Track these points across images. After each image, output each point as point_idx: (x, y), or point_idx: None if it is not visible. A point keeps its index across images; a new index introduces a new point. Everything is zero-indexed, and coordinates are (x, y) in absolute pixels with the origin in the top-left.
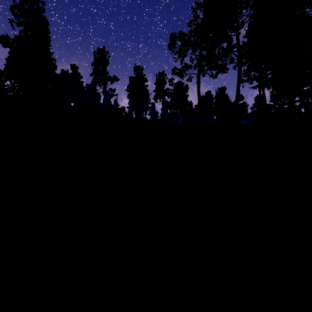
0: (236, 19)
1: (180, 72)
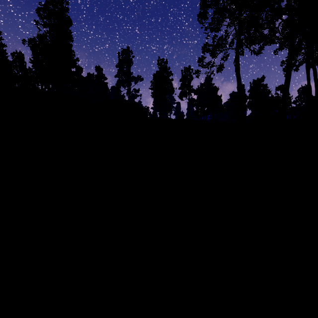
0: None
1: (213, 48)
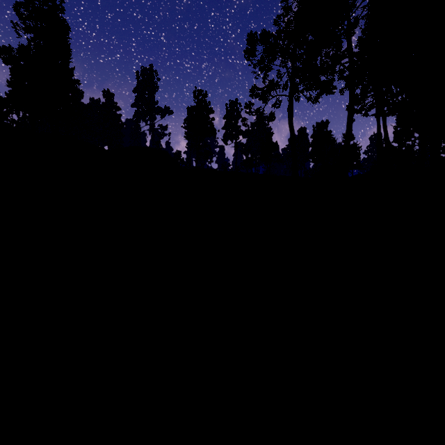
0: (347, 14)
1: (263, 93)
